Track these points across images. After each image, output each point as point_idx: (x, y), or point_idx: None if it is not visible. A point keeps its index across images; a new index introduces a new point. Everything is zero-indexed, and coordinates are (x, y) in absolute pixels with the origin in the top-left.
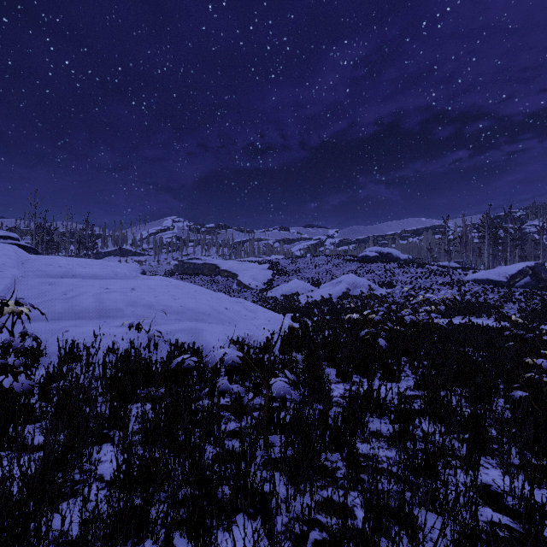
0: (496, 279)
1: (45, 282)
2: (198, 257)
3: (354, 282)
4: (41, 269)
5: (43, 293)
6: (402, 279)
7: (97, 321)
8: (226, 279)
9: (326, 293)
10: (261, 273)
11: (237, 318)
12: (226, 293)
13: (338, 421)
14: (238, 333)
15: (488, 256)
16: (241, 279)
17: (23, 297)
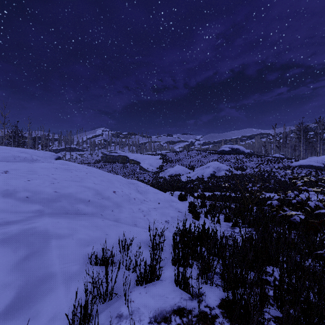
0: (315, 164)
1: None
2: (115, 151)
3: (218, 167)
4: None
5: None
6: (249, 165)
7: None
8: (133, 165)
9: (199, 174)
10: (155, 161)
11: (124, 203)
12: (132, 174)
13: None
14: (114, 234)
15: (303, 150)
16: (142, 165)
17: None
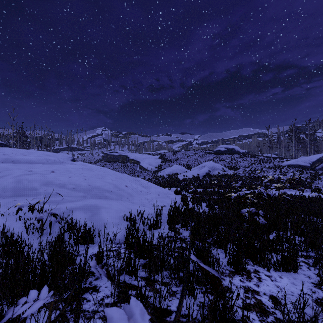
0: (303, 164)
1: None
2: (116, 151)
3: (212, 166)
4: None
5: None
6: (242, 165)
7: (7, 200)
8: (133, 165)
9: (195, 173)
10: (154, 160)
11: (134, 193)
12: (133, 173)
13: None
14: (133, 209)
15: (294, 150)
16: (142, 164)
17: None
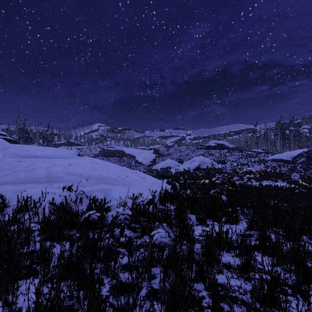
0: (285, 158)
1: (16, 160)
2: (113, 146)
3: (202, 160)
4: (15, 152)
5: (13, 167)
6: (230, 159)
7: (45, 184)
8: (129, 159)
9: (186, 167)
10: (149, 155)
11: (133, 182)
12: (129, 167)
13: (201, 260)
14: (134, 192)
15: (280, 146)
16: (137, 159)
17: (1, 169)
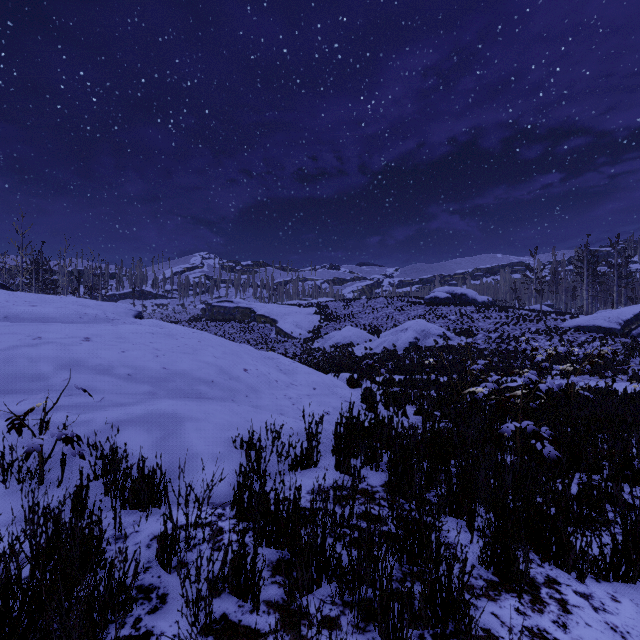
0: (605, 325)
1: None
2: (230, 300)
3: (423, 329)
4: None
5: None
6: (483, 326)
7: None
8: (263, 326)
9: (388, 344)
10: (306, 318)
11: (261, 386)
12: (263, 343)
13: None
14: (256, 421)
15: (587, 298)
16: (281, 325)
17: None
